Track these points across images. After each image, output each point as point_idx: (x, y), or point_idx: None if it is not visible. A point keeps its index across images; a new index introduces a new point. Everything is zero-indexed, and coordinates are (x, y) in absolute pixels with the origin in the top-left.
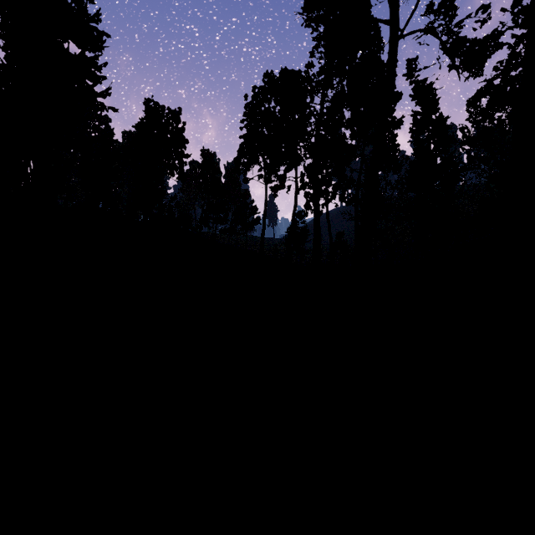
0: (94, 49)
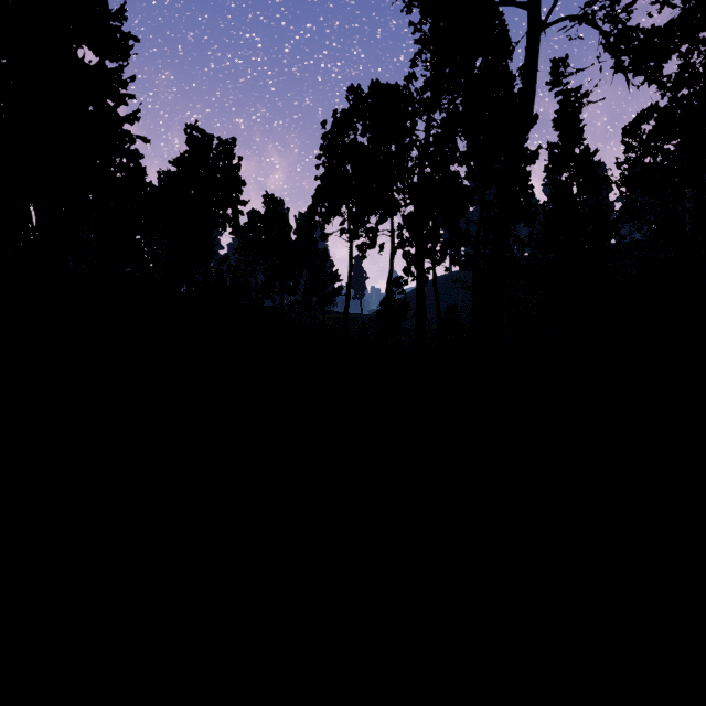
0: (116, 58)
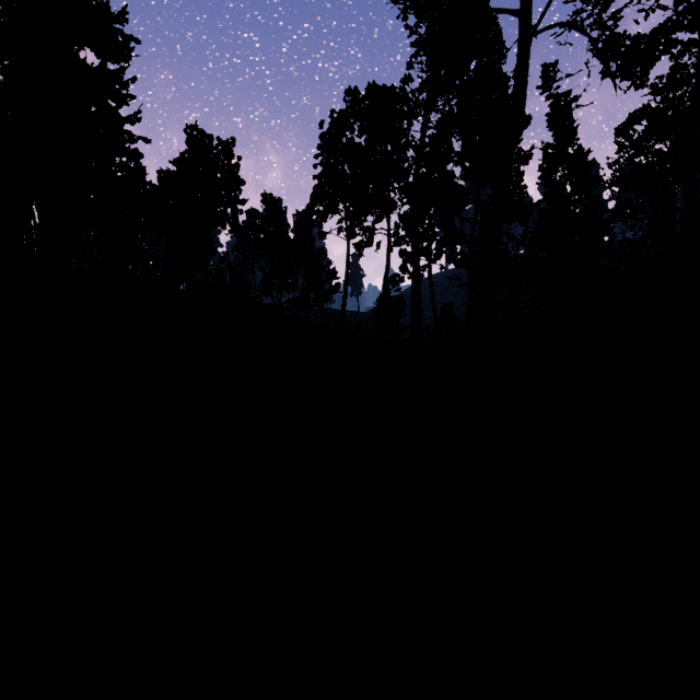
0: (118, 59)
